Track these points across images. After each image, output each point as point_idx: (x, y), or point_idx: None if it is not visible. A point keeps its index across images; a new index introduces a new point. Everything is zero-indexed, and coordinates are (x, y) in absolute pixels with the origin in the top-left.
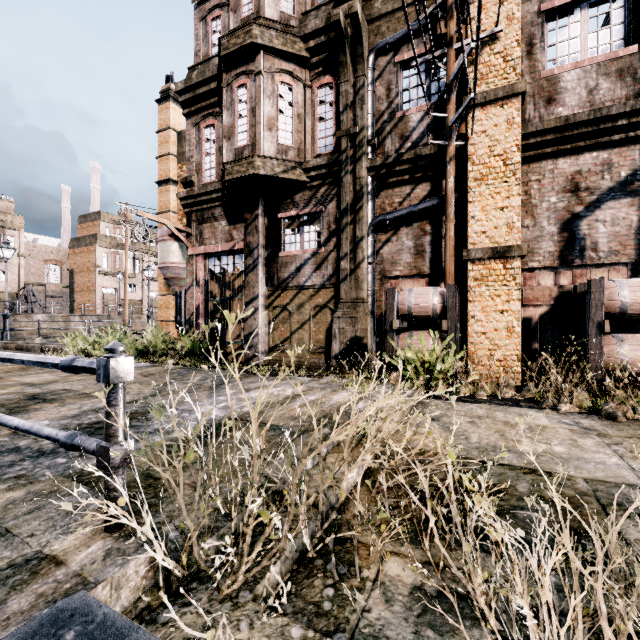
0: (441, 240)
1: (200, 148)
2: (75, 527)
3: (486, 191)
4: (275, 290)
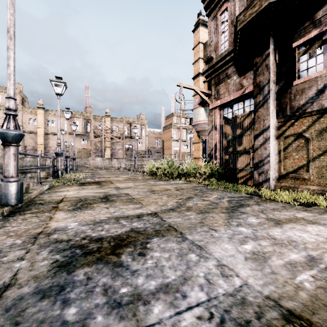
0: None
1: (217, 32)
2: None
3: None
4: (287, 120)
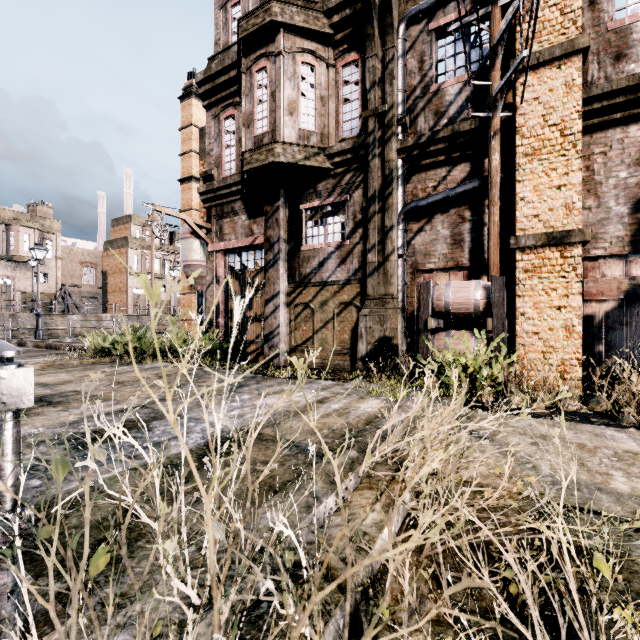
0: (483, 227)
1: (220, 140)
2: None
3: (539, 168)
4: (297, 287)
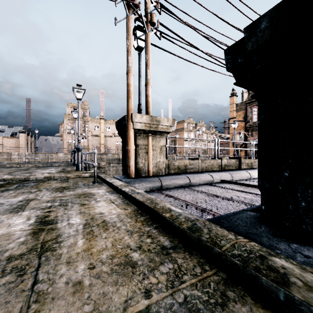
0: None
1: (252, 113)
2: None
3: None
4: None
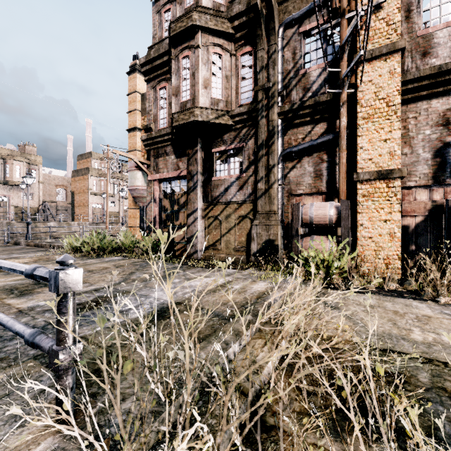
0: (335, 166)
1: (156, 104)
2: (32, 419)
3: (372, 127)
4: (209, 205)
